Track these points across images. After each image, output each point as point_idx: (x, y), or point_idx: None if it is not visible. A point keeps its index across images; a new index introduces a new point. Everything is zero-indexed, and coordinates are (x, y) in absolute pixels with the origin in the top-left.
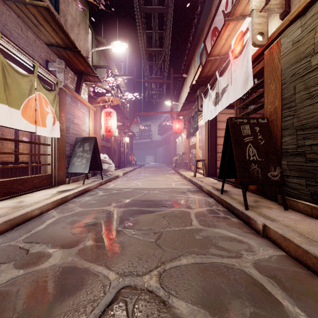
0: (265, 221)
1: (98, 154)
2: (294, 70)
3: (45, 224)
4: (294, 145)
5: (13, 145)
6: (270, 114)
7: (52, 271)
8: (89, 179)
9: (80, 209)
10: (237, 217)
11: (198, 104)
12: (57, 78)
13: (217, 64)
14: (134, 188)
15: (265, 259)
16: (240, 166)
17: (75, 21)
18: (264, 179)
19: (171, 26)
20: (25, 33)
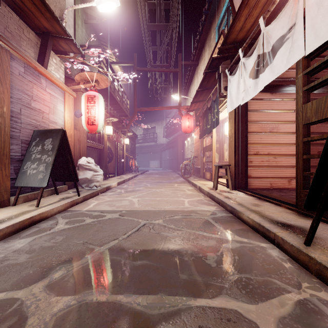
0: None
1: (70, 157)
2: None
3: None
4: None
5: None
6: None
7: None
8: (61, 193)
9: None
10: None
11: (221, 85)
12: None
13: (256, 15)
14: (124, 210)
15: None
16: None
17: None
18: None
19: None
20: None
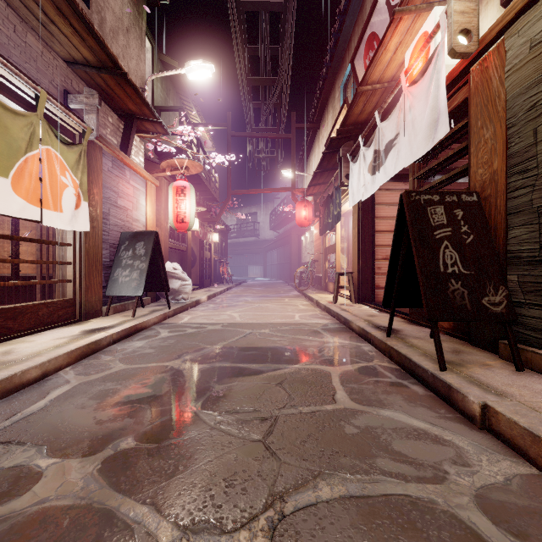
0: (484, 396)
1: (161, 263)
2: (534, 98)
3: (48, 399)
4: (535, 244)
5: (8, 246)
6: (481, 185)
7: (34, 519)
8: (145, 306)
9: (121, 367)
10: (422, 384)
11: (342, 172)
12: (85, 122)
13: (376, 100)
14: (226, 323)
15: (497, 485)
16: (428, 285)
17: (120, 23)
18: (475, 310)
19: (292, 35)
20: (22, 37)
